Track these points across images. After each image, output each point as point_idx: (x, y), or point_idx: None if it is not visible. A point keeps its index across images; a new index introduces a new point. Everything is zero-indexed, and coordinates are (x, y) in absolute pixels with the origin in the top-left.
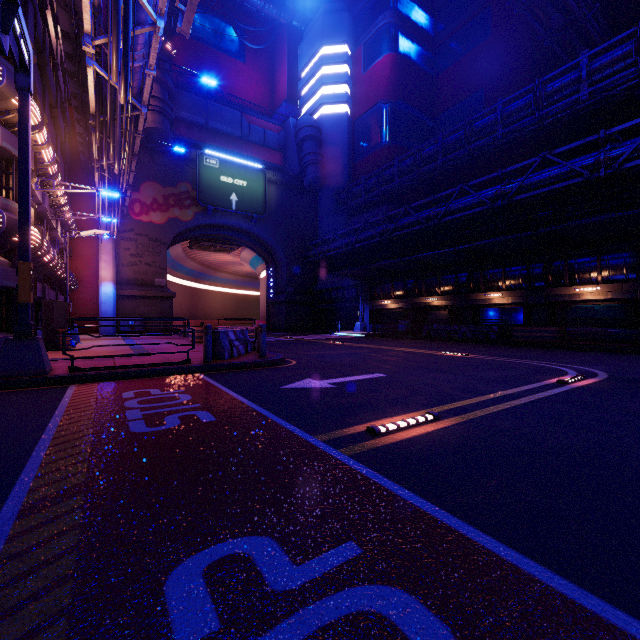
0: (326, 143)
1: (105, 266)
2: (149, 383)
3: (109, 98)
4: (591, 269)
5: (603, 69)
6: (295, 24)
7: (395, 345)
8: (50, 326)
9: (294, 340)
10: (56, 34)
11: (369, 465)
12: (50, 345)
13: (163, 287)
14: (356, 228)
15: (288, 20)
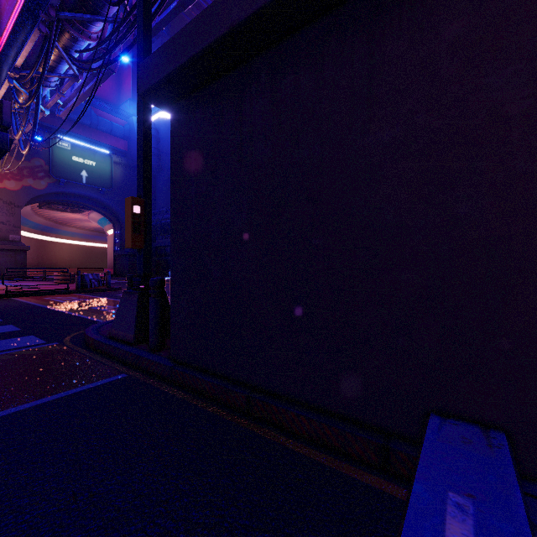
0: (163, 139)
1: None
2: (52, 296)
3: None
4: None
5: None
6: None
7: None
8: None
9: None
10: None
11: None
12: None
13: (17, 242)
14: None
15: None
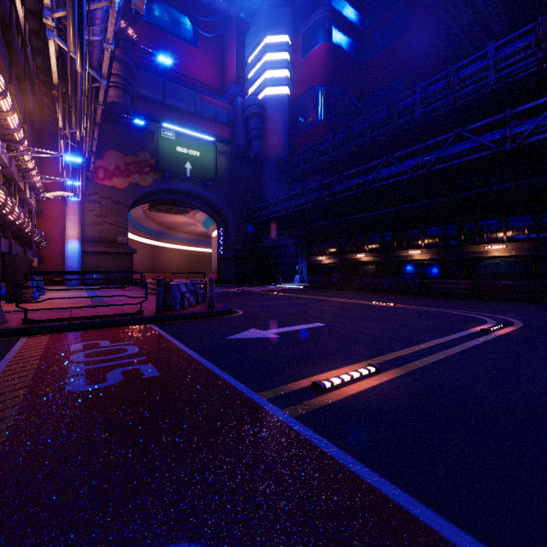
0: (269, 120)
1: (71, 225)
2: (100, 334)
3: (69, 69)
4: (498, 230)
5: (507, 58)
6: (242, 16)
7: (330, 296)
8: (13, 279)
9: (241, 291)
10: (25, 14)
11: (317, 429)
12: (13, 297)
13: (125, 244)
14: (295, 194)
15: (236, 12)
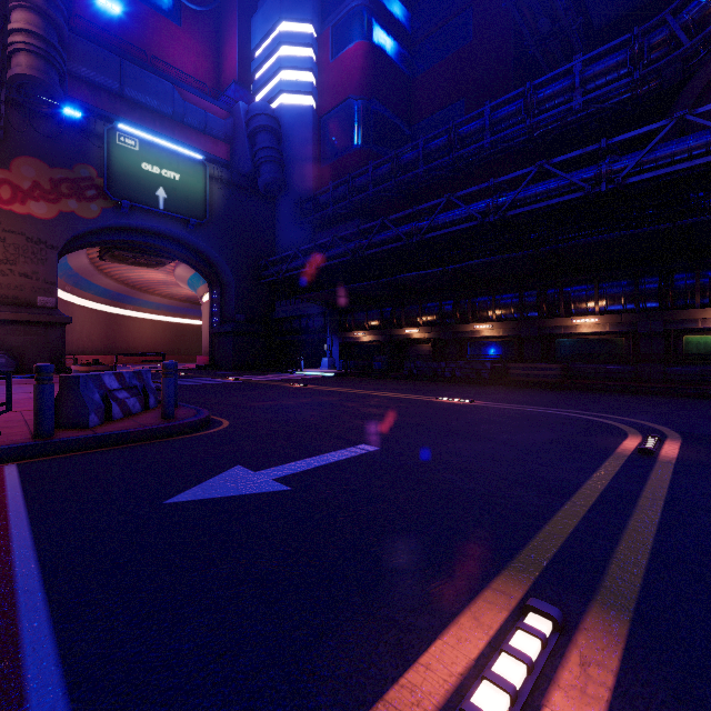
0: (286, 140)
1: None
2: None
3: None
4: (588, 298)
5: (596, 78)
6: None
7: (374, 388)
8: None
9: (240, 382)
10: None
11: None
12: None
13: (50, 309)
14: (323, 243)
15: None
